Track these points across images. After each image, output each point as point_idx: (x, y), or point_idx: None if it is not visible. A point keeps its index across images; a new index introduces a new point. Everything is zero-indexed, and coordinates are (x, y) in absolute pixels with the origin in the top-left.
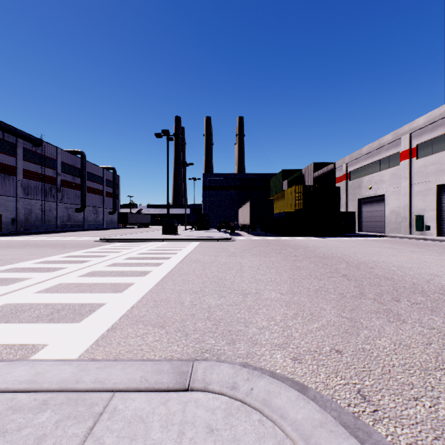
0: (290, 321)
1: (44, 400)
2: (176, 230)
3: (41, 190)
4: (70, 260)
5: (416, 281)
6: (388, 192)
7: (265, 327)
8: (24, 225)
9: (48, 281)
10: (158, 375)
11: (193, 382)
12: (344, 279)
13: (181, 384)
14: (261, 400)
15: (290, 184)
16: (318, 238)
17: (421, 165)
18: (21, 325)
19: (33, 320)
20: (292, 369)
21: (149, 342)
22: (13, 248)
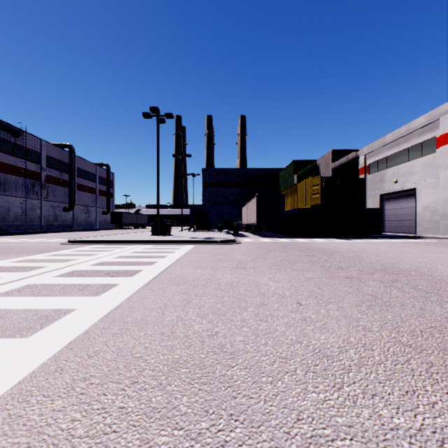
0: None
1: None
2: (168, 230)
3: (21, 186)
4: None
5: None
6: (420, 185)
7: None
8: (0, 225)
9: None
10: None
11: None
12: None
13: None
14: None
15: (301, 178)
16: (341, 239)
17: None
18: None
19: None
20: None
21: None
22: None
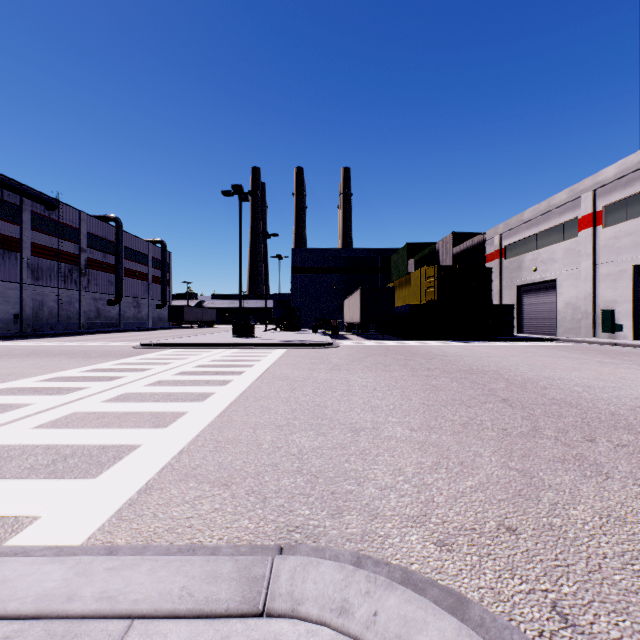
0: (428, 476)
1: (6, 636)
2: (252, 331)
3: (57, 274)
4: (94, 376)
5: (615, 409)
6: (561, 275)
7: (390, 487)
8: (33, 324)
9: (56, 410)
10: (212, 585)
11: (272, 600)
12: (505, 405)
13: (251, 604)
14: (394, 637)
15: (418, 264)
16: (460, 342)
17: (610, 237)
18: (3, 482)
19: (23, 474)
20: (438, 563)
21: (204, 513)
22: (12, 358)
